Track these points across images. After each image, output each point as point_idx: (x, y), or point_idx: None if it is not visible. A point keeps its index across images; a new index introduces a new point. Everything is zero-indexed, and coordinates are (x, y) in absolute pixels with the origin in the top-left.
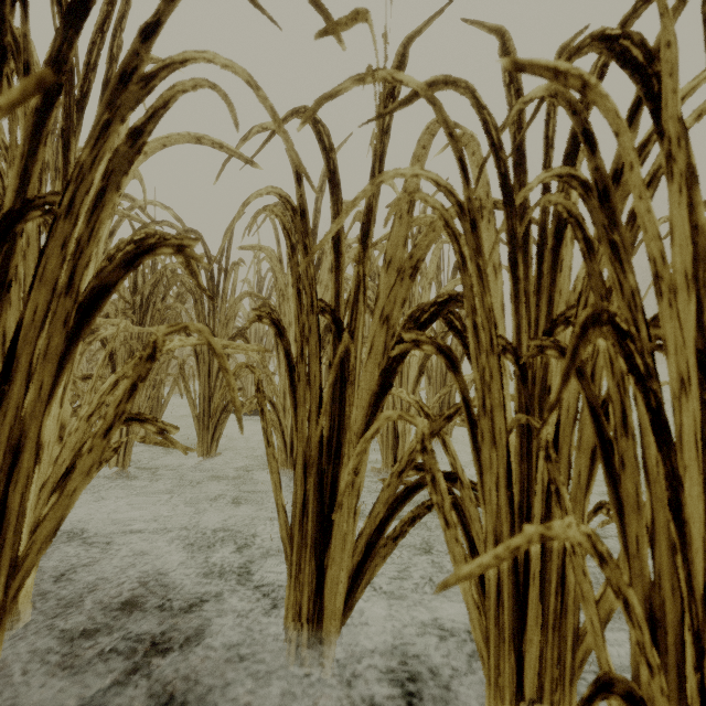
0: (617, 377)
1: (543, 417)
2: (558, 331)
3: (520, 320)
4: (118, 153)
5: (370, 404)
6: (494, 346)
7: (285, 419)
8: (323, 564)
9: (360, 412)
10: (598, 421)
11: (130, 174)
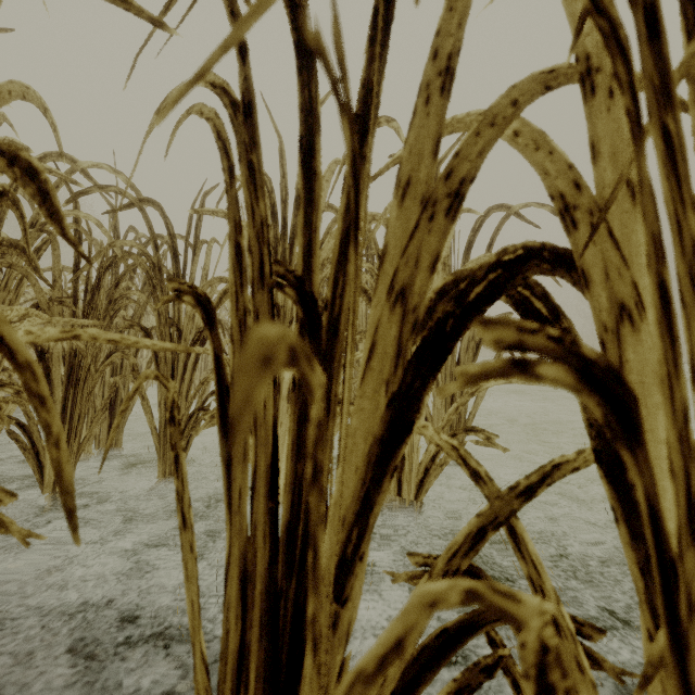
0: None
1: None
2: None
3: None
4: None
5: (369, 459)
6: None
7: None
8: None
9: (349, 474)
10: None
11: None
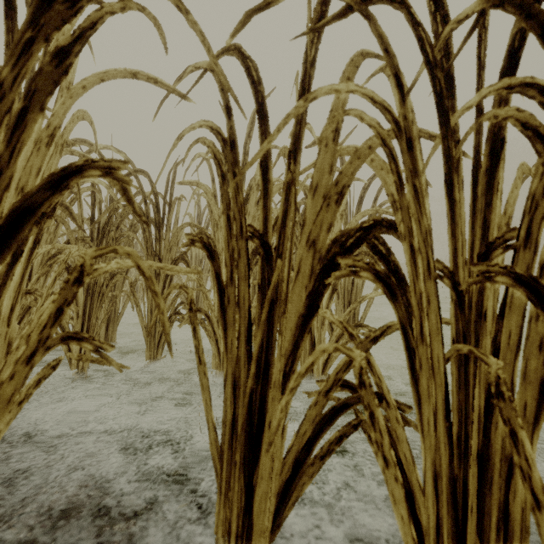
0: None
1: (479, 343)
2: (496, 255)
3: (456, 243)
4: (43, 73)
5: (297, 325)
6: (432, 271)
7: (218, 329)
8: (252, 480)
9: (287, 332)
10: None
11: (70, 107)
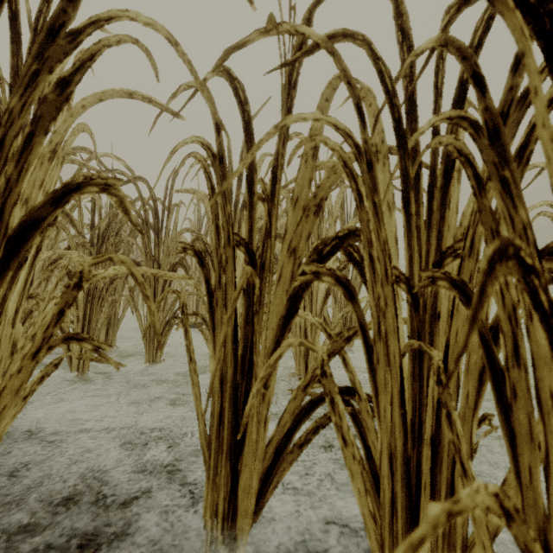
0: (508, 309)
1: (433, 341)
2: (447, 262)
3: (412, 252)
4: (47, 101)
5: (278, 326)
6: (389, 277)
7: None
8: (237, 467)
9: (270, 333)
10: (489, 351)
11: (70, 125)
